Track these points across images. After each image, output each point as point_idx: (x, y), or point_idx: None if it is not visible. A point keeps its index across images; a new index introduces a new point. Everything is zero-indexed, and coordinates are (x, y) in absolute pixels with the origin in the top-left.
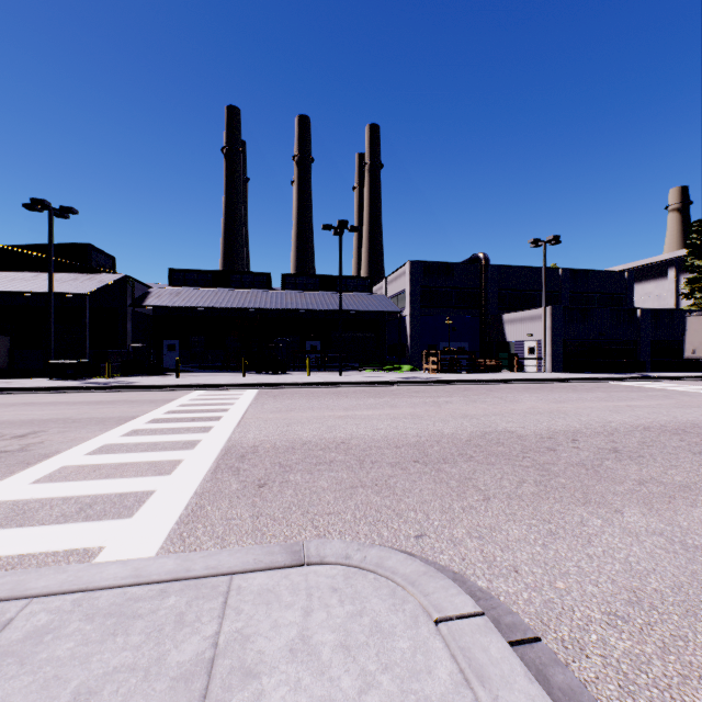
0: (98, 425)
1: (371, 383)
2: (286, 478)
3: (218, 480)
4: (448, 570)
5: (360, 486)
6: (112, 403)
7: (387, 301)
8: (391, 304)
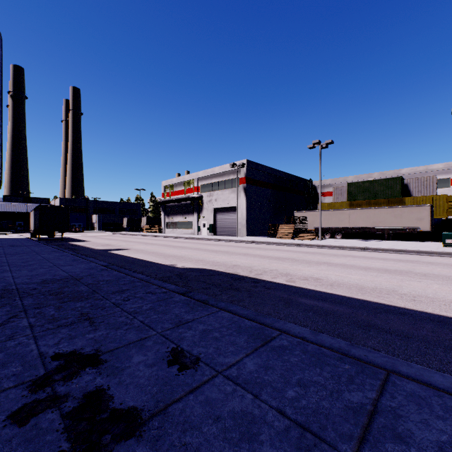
0: None
1: None
2: None
3: None
4: None
5: None
6: None
7: None
8: None
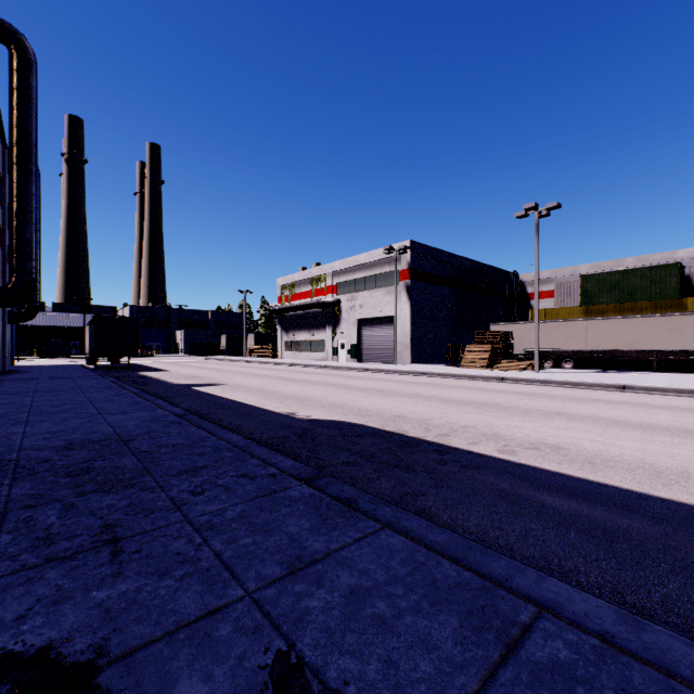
0: None
1: None
2: None
3: None
4: None
5: None
6: None
7: None
8: None
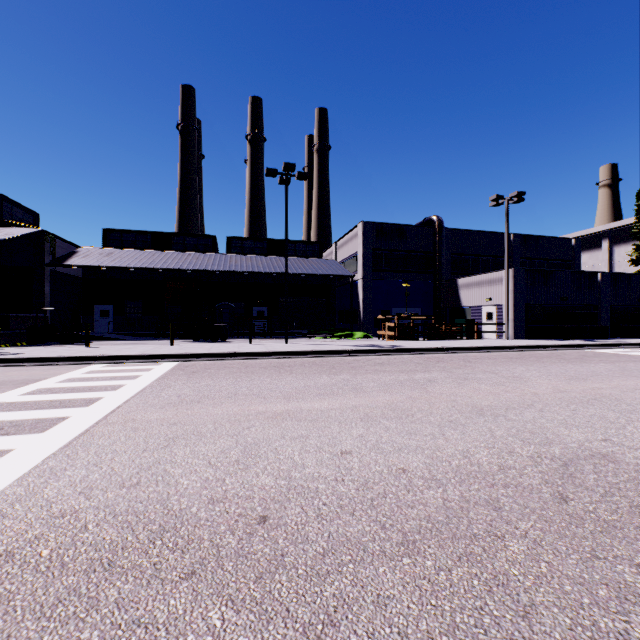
0: None
1: (322, 352)
2: None
3: None
4: None
5: None
6: None
7: (338, 265)
8: (341, 268)
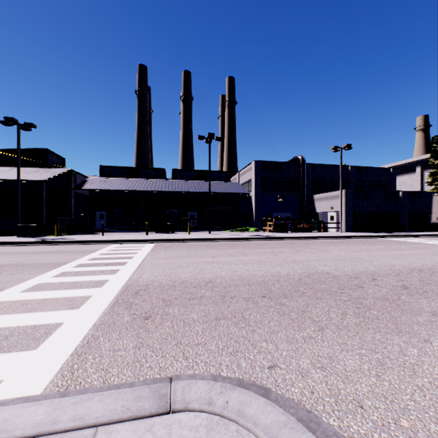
0: (39, 268)
1: (229, 239)
2: (166, 311)
3: (114, 313)
4: (302, 409)
5: (222, 318)
6: (54, 252)
7: (240, 186)
8: (242, 188)
